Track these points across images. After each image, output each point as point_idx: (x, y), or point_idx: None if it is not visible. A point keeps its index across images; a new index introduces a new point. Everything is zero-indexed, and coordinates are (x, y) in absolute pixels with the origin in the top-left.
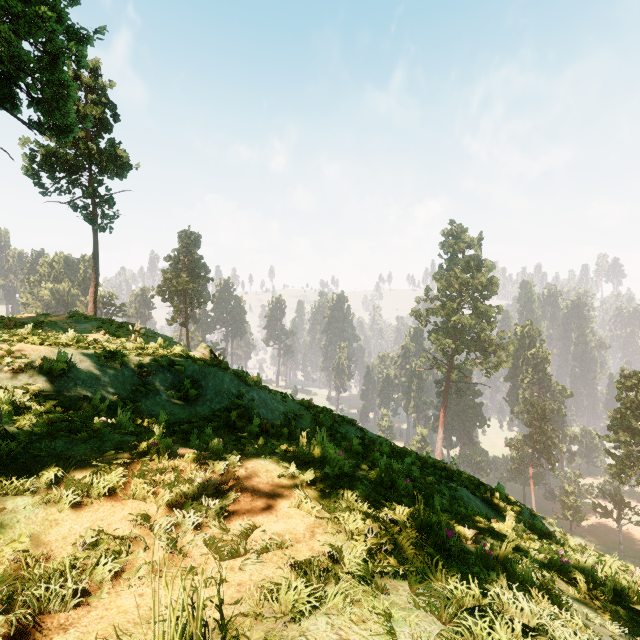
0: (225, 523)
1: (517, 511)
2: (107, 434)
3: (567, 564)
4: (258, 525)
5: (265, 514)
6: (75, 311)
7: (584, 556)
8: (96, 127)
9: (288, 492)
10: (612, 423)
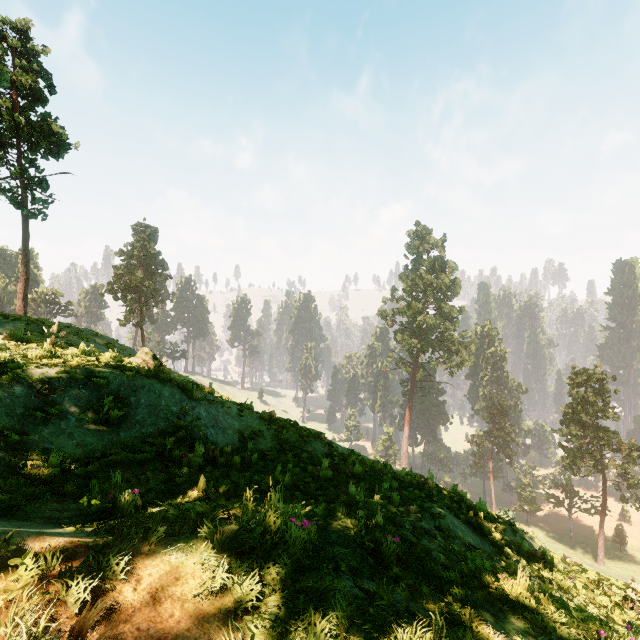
0: None
1: (501, 531)
2: None
3: None
4: None
5: None
6: None
7: None
8: (27, 98)
9: (206, 638)
10: (565, 418)
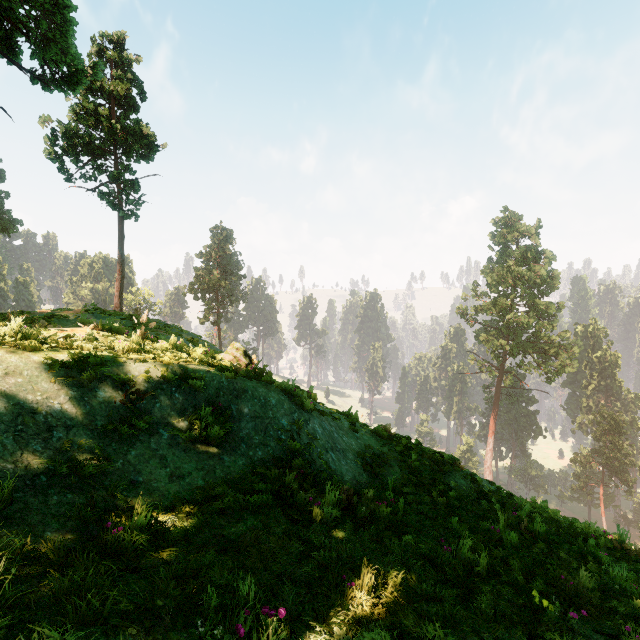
0: None
1: None
2: None
3: None
4: None
5: None
6: (92, 304)
7: None
8: (122, 108)
9: None
10: None
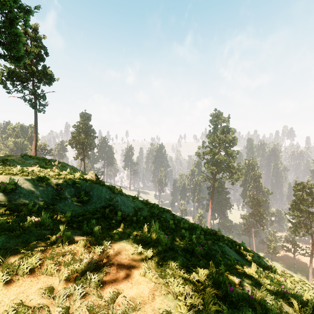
0: (100, 291)
1: (251, 255)
2: (32, 230)
3: (287, 294)
4: (120, 292)
5: (124, 282)
6: (24, 153)
7: (295, 289)
8: (36, 59)
9: (138, 264)
10: (291, 207)
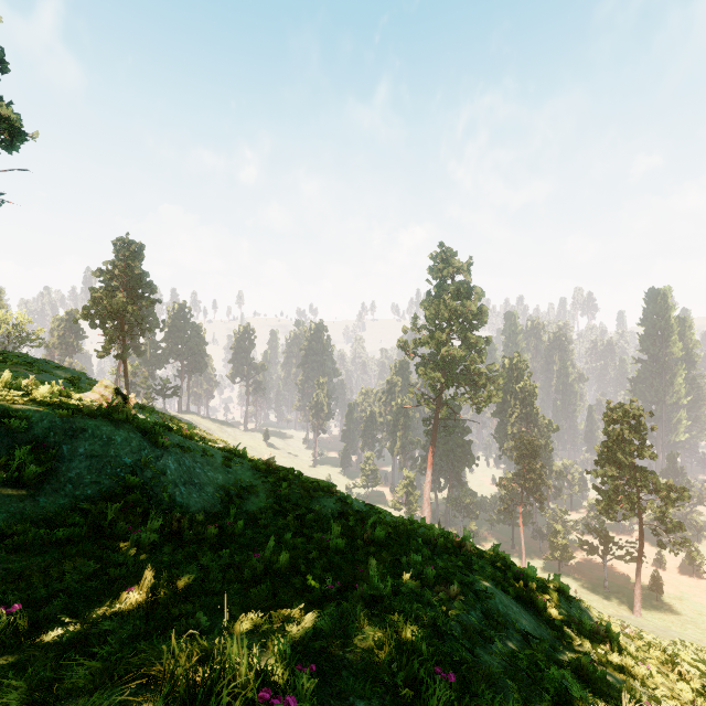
0: None
1: (556, 604)
2: None
3: None
4: None
5: None
6: None
7: None
8: None
9: None
10: (600, 457)
